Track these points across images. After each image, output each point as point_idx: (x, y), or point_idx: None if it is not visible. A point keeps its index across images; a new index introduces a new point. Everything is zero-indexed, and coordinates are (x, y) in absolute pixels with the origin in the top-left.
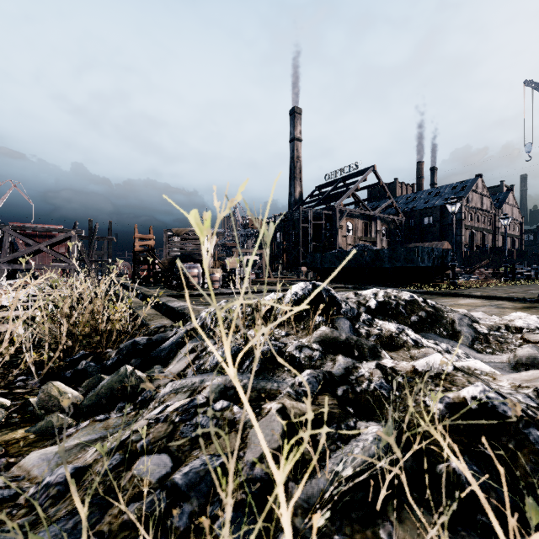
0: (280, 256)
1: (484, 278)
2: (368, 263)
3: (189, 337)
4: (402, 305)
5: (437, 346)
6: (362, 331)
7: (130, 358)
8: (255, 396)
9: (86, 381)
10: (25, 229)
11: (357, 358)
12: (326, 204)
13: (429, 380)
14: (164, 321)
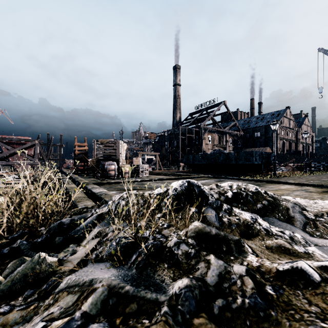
0: (167, 156)
1: (292, 170)
2: (222, 161)
3: (99, 220)
4: (250, 195)
5: (284, 235)
6: (225, 220)
7: (55, 236)
8: (134, 308)
9: (11, 262)
10: (5, 139)
11: (225, 253)
12: (195, 124)
13: (299, 292)
14: (88, 202)
